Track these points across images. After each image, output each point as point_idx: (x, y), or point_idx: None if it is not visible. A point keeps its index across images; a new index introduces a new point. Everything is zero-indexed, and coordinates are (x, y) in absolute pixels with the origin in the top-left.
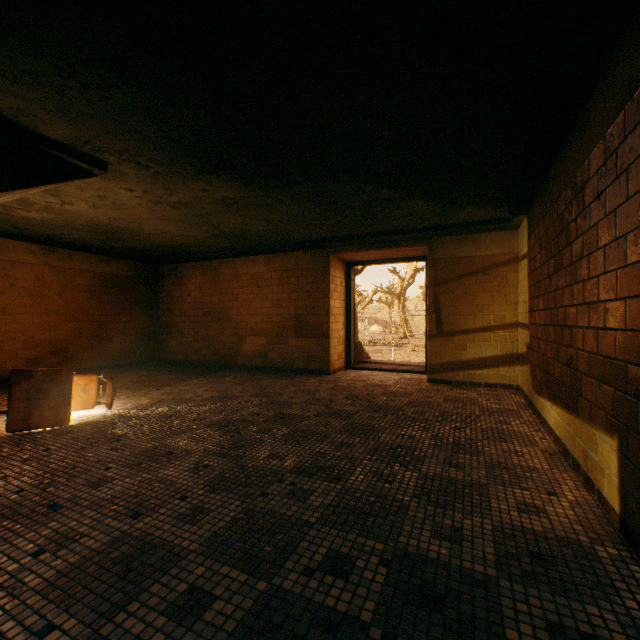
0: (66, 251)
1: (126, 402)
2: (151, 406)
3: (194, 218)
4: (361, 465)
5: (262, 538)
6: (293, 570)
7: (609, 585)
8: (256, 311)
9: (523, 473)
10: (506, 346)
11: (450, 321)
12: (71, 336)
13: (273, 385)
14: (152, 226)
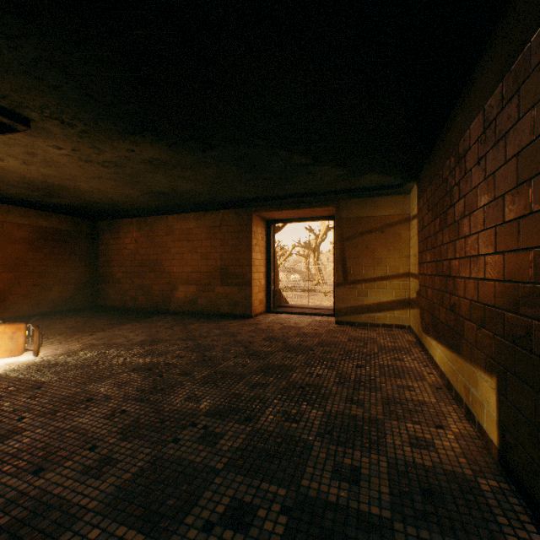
0: (4, 206)
1: (57, 348)
2: (81, 351)
3: (125, 177)
4: (272, 405)
5: (166, 490)
6: (193, 526)
7: (493, 521)
8: (187, 262)
9: (414, 407)
10: (400, 292)
11: (354, 271)
12: (10, 285)
13: (200, 329)
14: (86, 184)
